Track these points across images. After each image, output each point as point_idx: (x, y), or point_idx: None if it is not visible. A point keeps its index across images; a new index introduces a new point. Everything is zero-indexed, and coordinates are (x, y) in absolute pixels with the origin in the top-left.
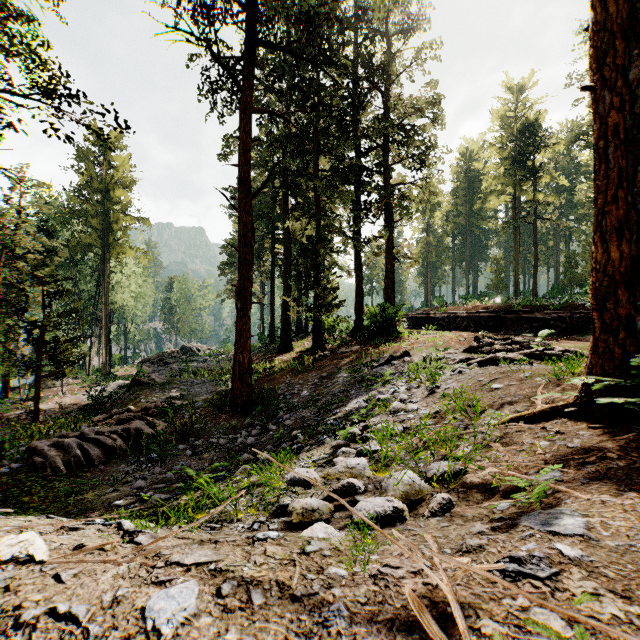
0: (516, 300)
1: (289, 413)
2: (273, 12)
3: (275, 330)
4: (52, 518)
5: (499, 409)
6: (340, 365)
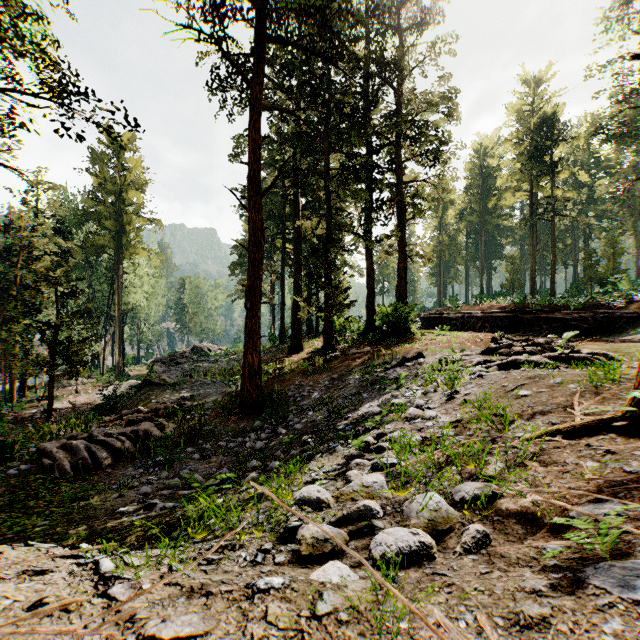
0: (534, 299)
1: (299, 416)
2: (283, 5)
3: (285, 330)
4: (31, 545)
5: (530, 420)
6: (351, 366)
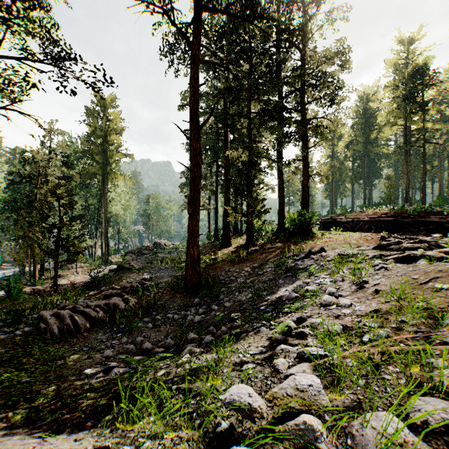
0: (410, 207)
1: (228, 296)
2: None
3: (218, 231)
4: None
5: None
6: (268, 258)
